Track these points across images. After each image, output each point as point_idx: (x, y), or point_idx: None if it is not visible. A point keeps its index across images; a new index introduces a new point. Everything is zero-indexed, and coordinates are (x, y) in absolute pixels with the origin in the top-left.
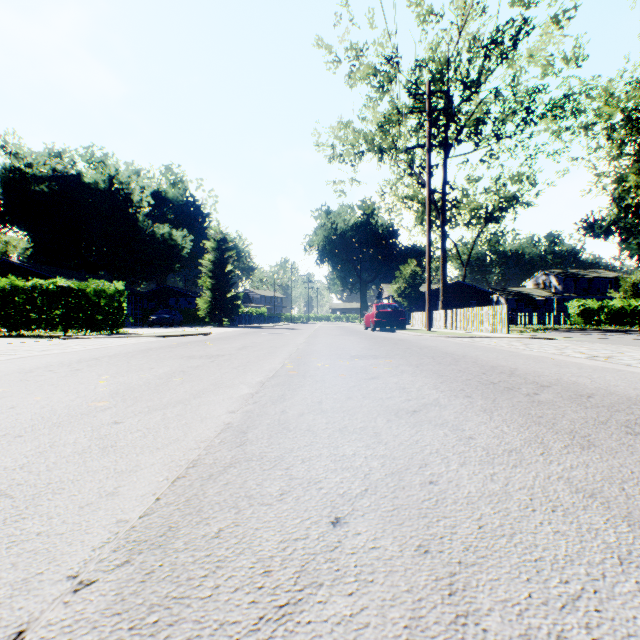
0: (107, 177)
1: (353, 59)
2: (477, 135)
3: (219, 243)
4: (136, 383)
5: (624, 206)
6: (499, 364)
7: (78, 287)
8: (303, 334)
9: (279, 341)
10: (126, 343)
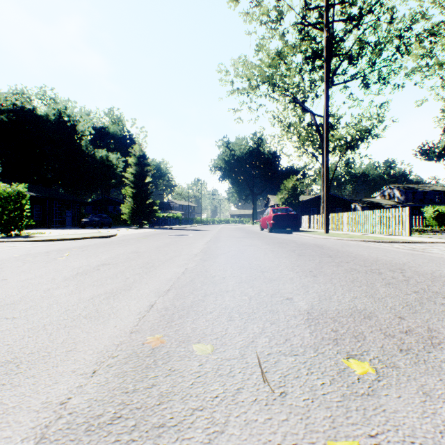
0: (56, 111)
1: None
2: (355, 65)
3: (139, 159)
4: None
5: None
6: None
7: None
8: (205, 236)
9: (170, 249)
10: None
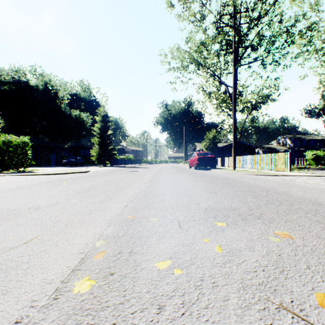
0: (43, 83)
1: (182, 4)
2: (256, 52)
3: (103, 117)
4: None
5: None
6: None
7: None
8: (151, 172)
9: (129, 179)
10: None
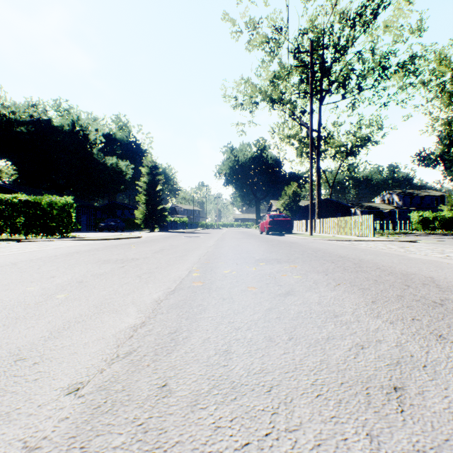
0: (70, 122)
1: (251, 29)
2: (344, 87)
3: (151, 169)
4: (3, 303)
5: (448, 143)
6: (406, 271)
7: (35, 200)
8: (213, 237)
9: (193, 244)
10: (63, 246)
